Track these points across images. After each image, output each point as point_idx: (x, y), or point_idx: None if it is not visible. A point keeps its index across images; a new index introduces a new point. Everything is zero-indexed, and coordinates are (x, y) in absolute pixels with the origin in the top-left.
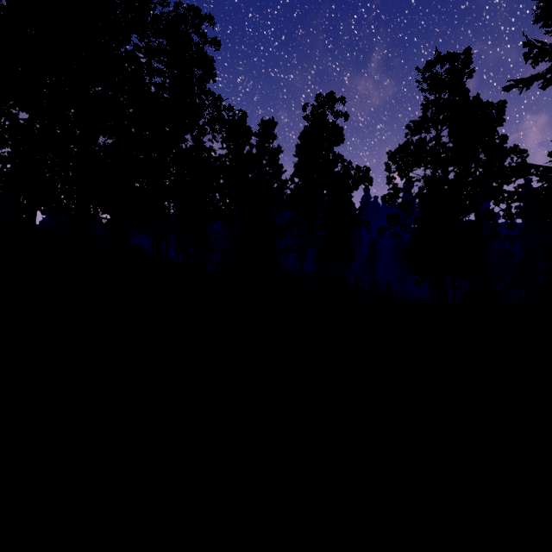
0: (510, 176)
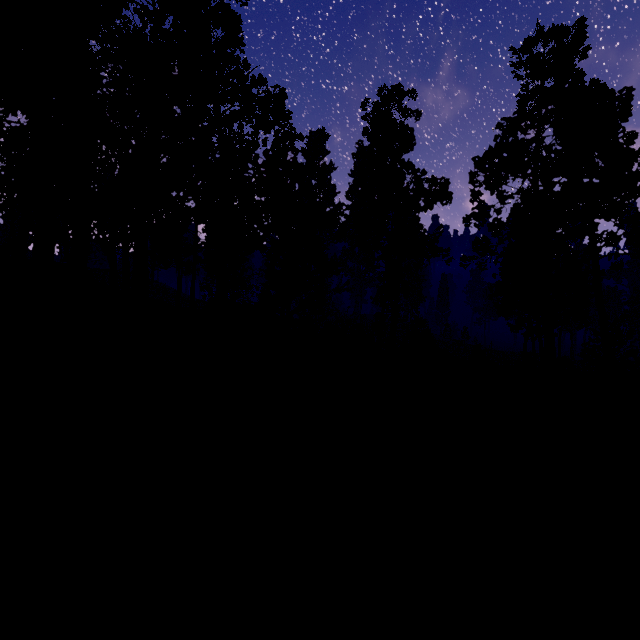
0: None
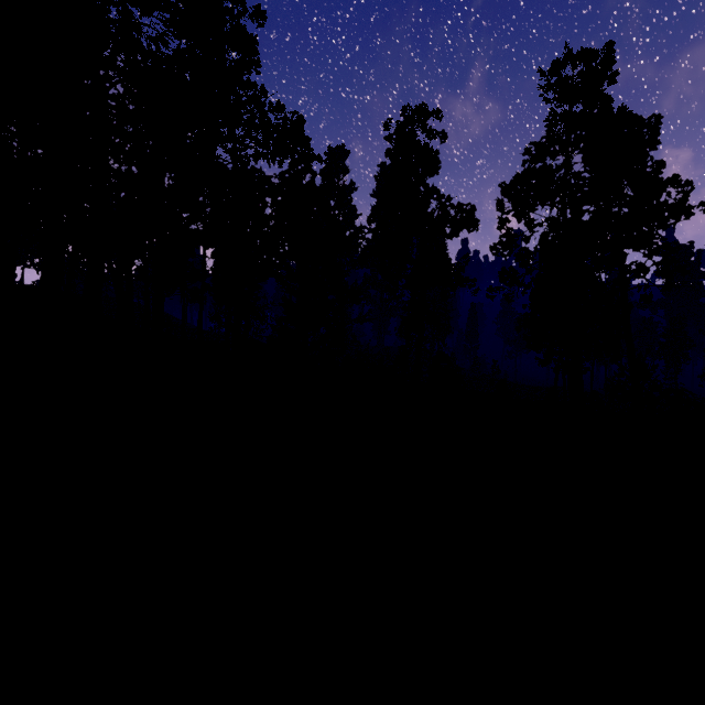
0: (668, 217)
